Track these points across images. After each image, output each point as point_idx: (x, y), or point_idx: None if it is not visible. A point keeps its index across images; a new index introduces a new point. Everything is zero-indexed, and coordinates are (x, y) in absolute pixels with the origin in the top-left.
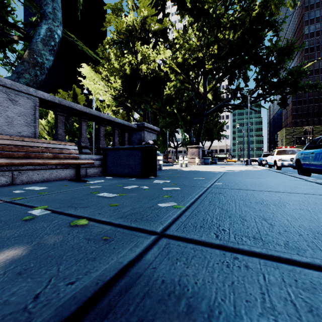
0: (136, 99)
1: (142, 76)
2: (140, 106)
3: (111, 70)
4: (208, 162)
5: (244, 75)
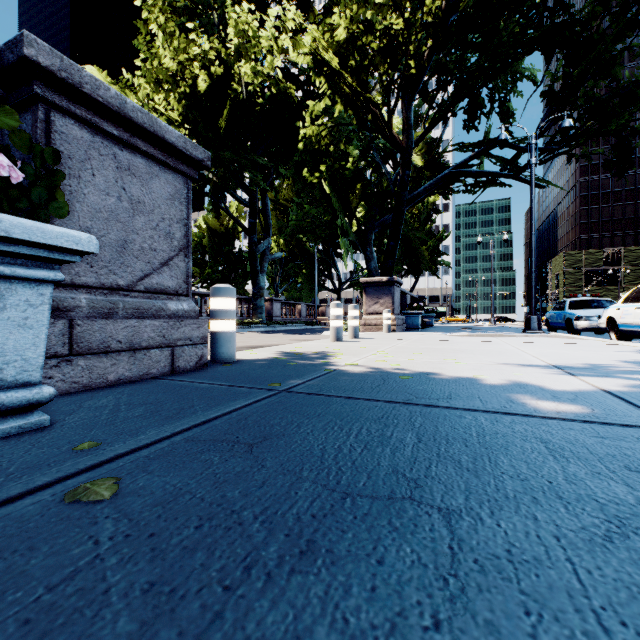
0: (225, 156)
1: (243, 96)
2: (241, 179)
3: (156, 73)
4: (417, 324)
5: (503, 108)
